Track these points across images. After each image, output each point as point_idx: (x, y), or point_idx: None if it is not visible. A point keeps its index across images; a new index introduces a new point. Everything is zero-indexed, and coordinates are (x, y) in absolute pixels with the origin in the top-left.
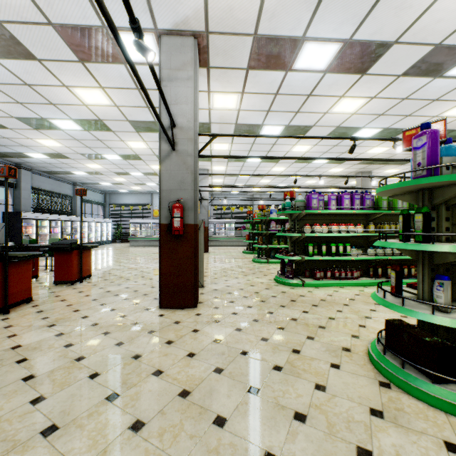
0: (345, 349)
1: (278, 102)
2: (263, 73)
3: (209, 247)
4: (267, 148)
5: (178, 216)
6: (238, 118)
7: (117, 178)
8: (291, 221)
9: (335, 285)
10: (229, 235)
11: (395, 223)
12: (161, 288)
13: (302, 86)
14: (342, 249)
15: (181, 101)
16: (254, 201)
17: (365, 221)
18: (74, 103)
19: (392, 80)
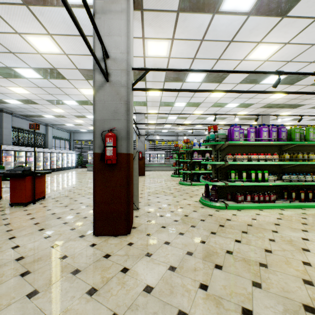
0: (308, 308)
1: (203, 49)
2: (192, 16)
3: (146, 171)
4: (190, 94)
5: (110, 145)
6: (168, 66)
7: (77, 120)
8: (215, 151)
9: (255, 207)
10: (160, 162)
11: (304, 153)
12: (95, 216)
13: (226, 31)
14: (260, 176)
15: (114, 33)
16: (178, 138)
17: (278, 151)
18: (30, 52)
19: (309, 24)
